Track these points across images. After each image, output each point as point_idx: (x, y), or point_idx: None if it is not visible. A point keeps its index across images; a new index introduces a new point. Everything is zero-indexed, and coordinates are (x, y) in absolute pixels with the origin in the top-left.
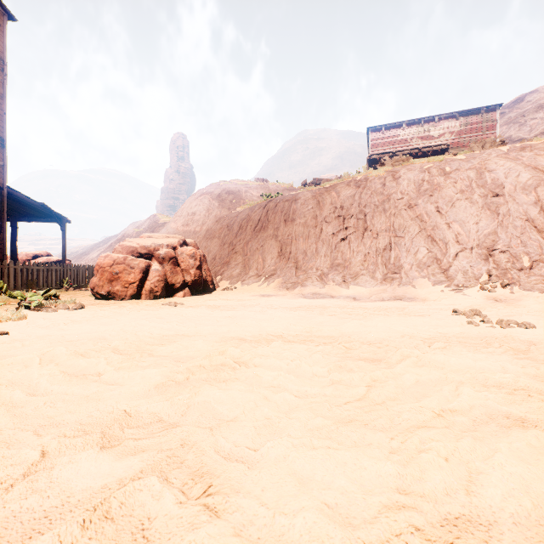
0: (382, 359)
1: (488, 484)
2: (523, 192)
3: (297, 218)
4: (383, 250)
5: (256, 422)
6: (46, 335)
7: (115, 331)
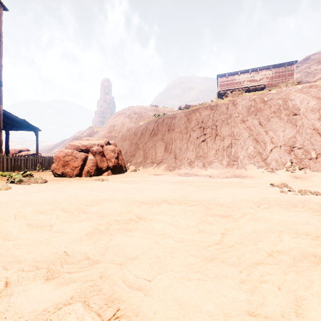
0: (230, 215)
1: (310, 308)
2: (311, 112)
3: (176, 128)
4: (227, 147)
5: (150, 259)
6: (21, 199)
7: (64, 197)
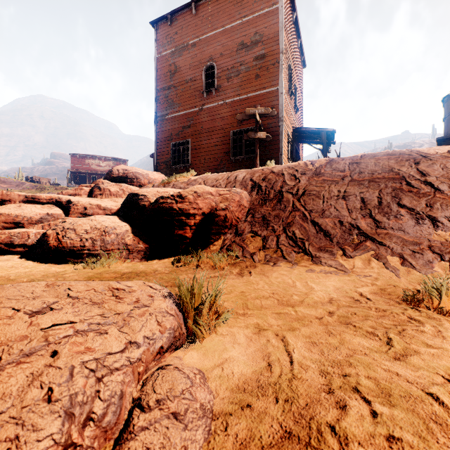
0: None
1: None
2: None
3: None
4: None
5: None
6: None
7: None
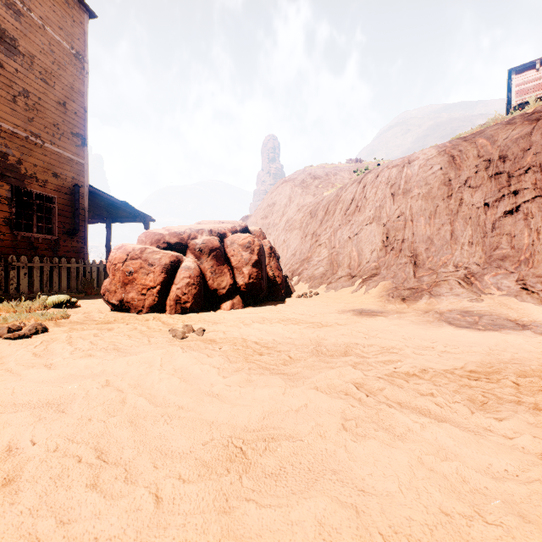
0: None
1: None
2: None
3: (414, 187)
4: None
5: None
6: None
7: None
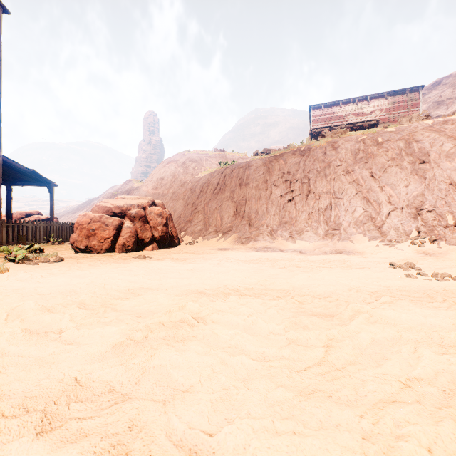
0: (334, 314)
1: None
2: (446, 159)
3: (250, 182)
4: (325, 209)
5: (212, 394)
6: (21, 288)
7: (85, 285)
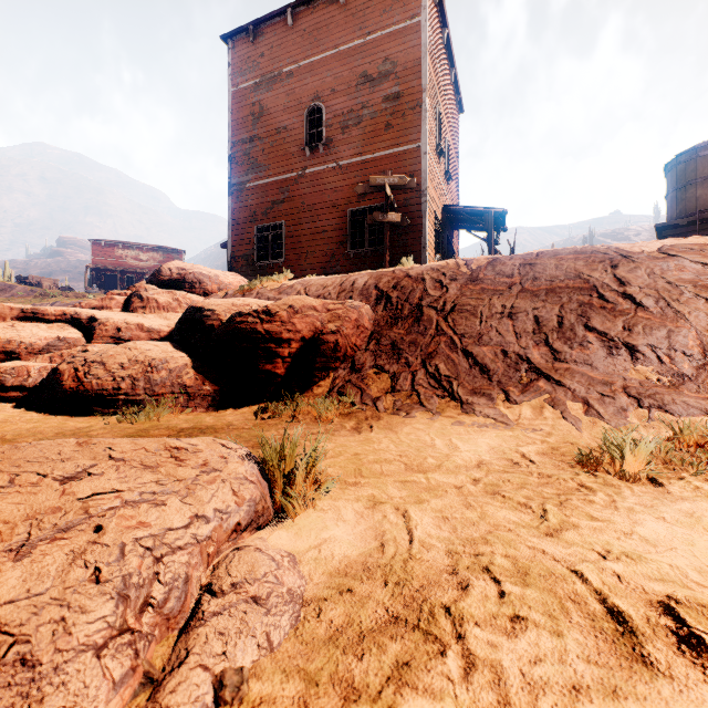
0: None
1: None
2: None
3: None
4: None
5: None
6: None
7: None
